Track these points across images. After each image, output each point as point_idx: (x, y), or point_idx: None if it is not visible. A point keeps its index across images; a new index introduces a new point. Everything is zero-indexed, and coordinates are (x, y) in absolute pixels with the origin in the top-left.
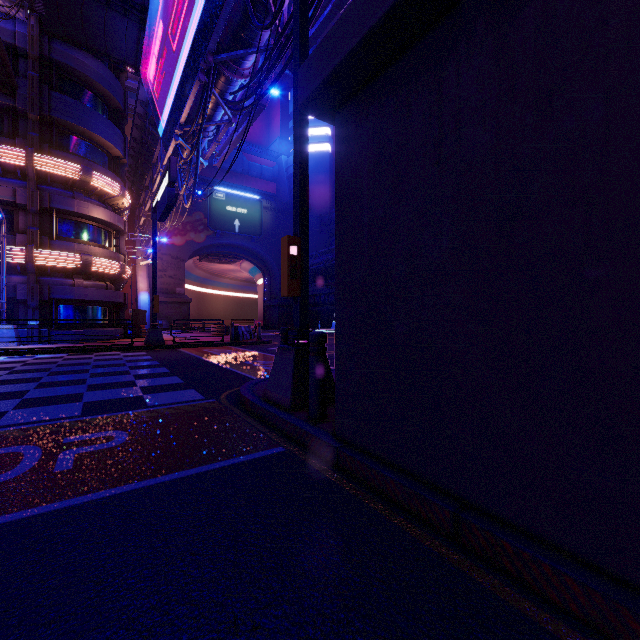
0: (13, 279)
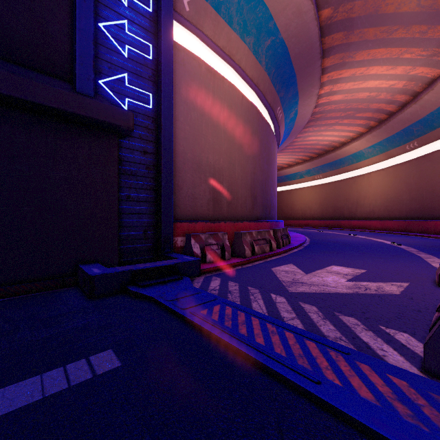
0: None
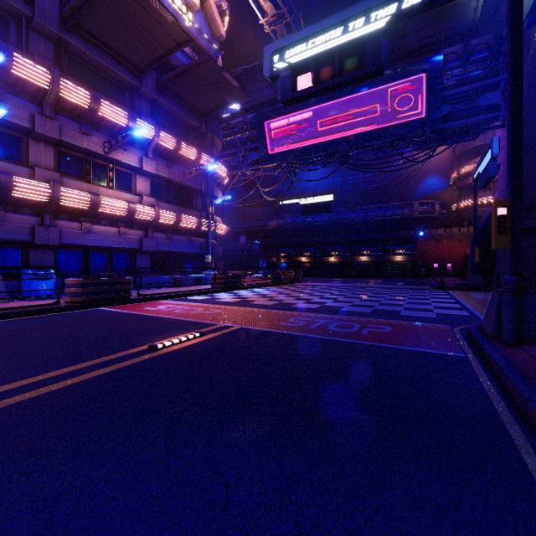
0: (200, 241)
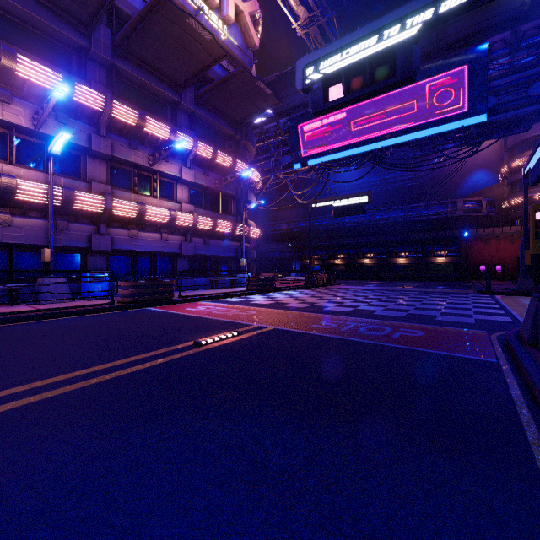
0: (235, 245)
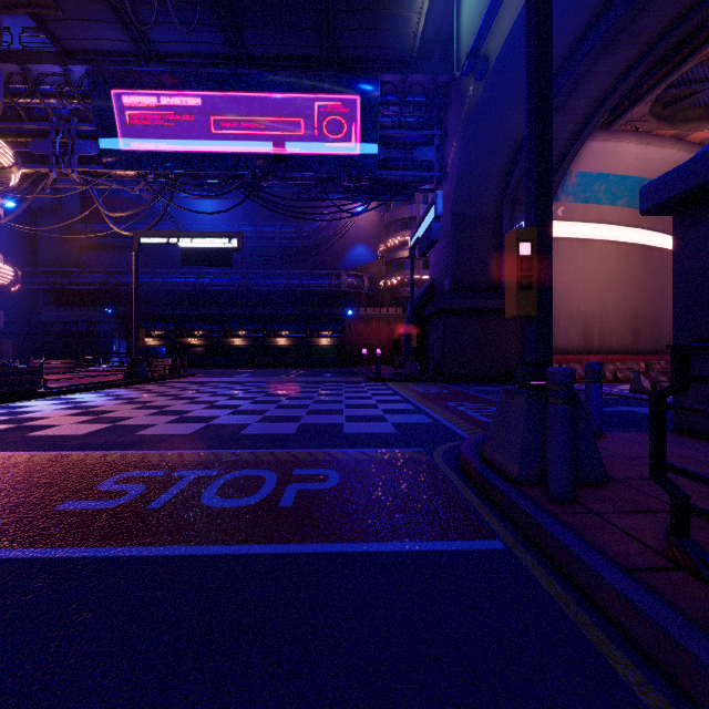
0: None
